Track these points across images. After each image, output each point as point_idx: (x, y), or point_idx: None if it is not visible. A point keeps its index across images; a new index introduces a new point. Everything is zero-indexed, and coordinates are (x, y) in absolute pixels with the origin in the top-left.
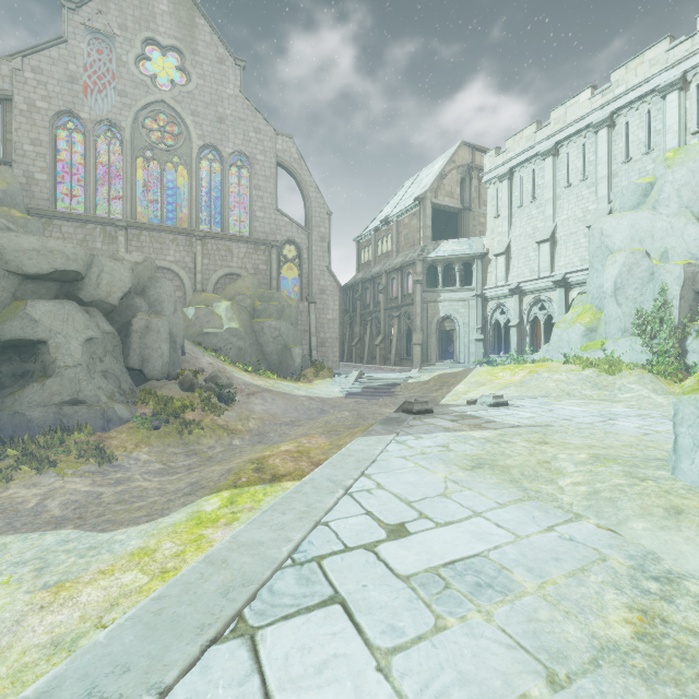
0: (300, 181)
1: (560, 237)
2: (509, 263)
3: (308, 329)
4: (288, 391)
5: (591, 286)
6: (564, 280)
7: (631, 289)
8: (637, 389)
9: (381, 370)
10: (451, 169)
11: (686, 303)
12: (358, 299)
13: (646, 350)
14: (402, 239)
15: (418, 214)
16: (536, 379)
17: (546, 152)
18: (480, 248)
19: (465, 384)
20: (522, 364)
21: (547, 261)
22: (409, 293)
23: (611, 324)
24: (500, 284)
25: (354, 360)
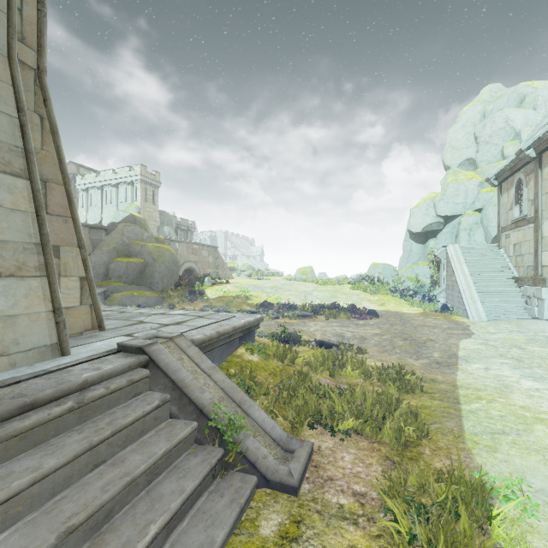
0: None
1: (104, 224)
2: None
3: None
4: None
5: None
6: None
7: None
8: None
9: None
10: None
11: None
12: None
13: None
14: None
15: None
16: None
17: (98, 188)
18: None
19: None
20: None
21: None
22: None
23: None
24: None
25: None
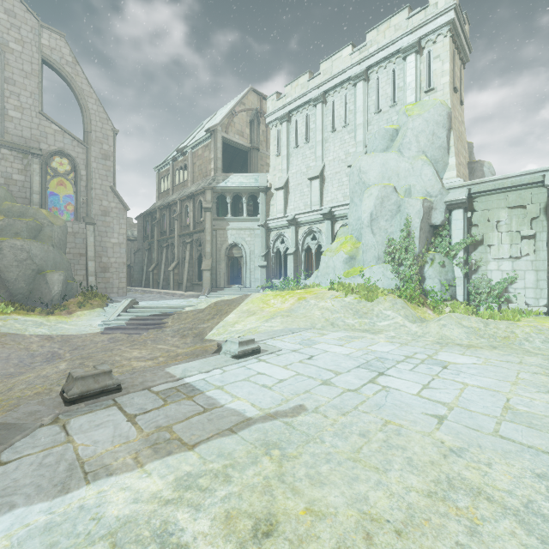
0: (76, 88)
1: (328, 175)
2: (288, 197)
3: (85, 252)
4: (17, 330)
5: (351, 219)
6: (330, 213)
7: (383, 221)
8: (392, 316)
9: (171, 296)
10: (241, 110)
11: (424, 234)
12: (156, 226)
13: (395, 276)
14: (196, 170)
15: (210, 146)
16: (304, 307)
17: (317, 98)
18: (264, 182)
19: (237, 314)
20: (295, 289)
21: (318, 196)
22: (200, 220)
23: (367, 252)
24: (280, 216)
25: (151, 286)
